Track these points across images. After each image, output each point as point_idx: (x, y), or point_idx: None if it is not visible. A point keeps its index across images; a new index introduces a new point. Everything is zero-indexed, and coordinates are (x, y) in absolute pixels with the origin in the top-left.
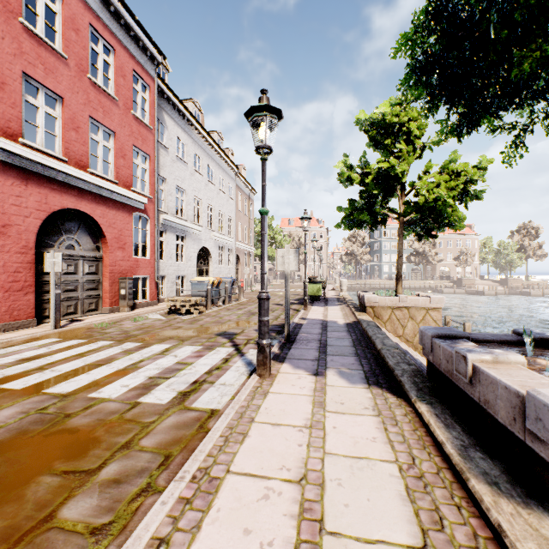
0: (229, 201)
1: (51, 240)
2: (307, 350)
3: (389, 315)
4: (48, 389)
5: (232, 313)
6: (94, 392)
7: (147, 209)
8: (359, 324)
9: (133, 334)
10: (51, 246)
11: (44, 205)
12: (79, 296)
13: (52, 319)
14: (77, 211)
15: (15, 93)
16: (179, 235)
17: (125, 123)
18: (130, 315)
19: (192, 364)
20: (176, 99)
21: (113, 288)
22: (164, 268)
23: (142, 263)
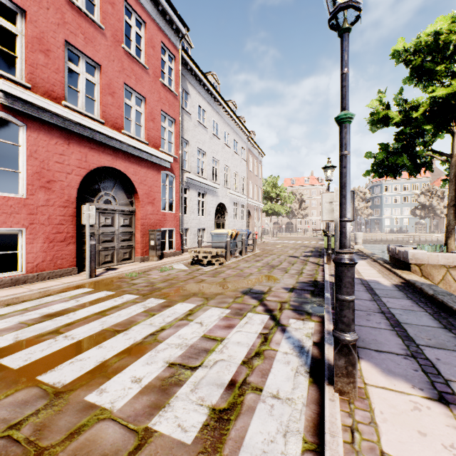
0: (242, 162)
1: (91, 196)
2: (377, 331)
3: (442, 275)
4: (45, 373)
5: (251, 265)
6: (95, 390)
7: (173, 168)
8: (414, 287)
9: (158, 287)
10: (91, 201)
11: (84, 163)
12: (115, 246)
13: (88, 269)
14: (113, 169)
15: (59, 60)
16: (200, 192)
17: (154, 90)
18: (158, 264)
19: (222, 341)
20: (197, 70)
21: (144, 239)
22: (187, 221)
23: (169, 217)
